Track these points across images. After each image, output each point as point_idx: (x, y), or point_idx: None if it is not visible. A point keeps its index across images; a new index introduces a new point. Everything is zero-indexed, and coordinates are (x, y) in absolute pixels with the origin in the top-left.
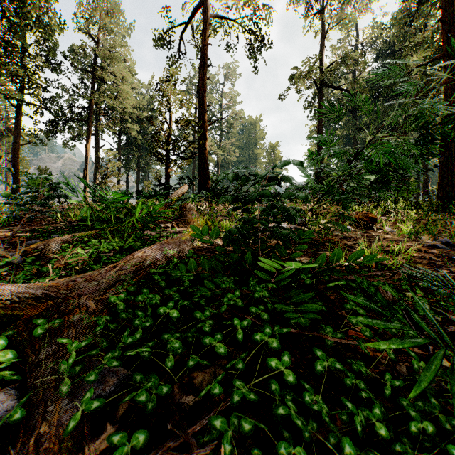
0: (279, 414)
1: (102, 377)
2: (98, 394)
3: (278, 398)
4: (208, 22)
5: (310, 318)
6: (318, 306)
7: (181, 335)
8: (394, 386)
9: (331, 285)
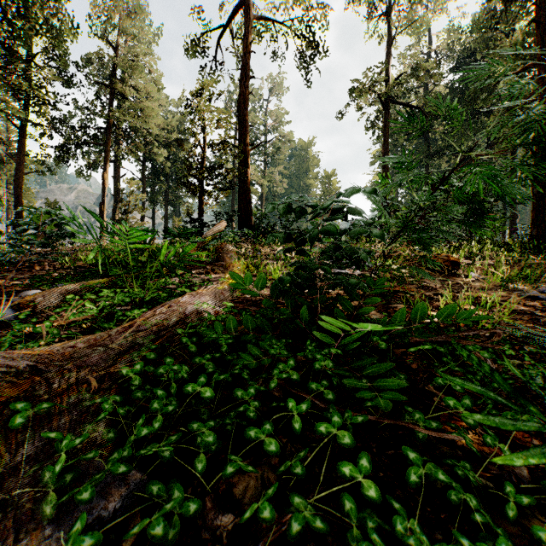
0: None
1: (104, 488)
2: (97, 516)
3: (355, 523)
4: (251, 24)
5: (391, 398)
6: (401, 382)
7: (216, 423)
8: (520, 504)
9: (413, 350)
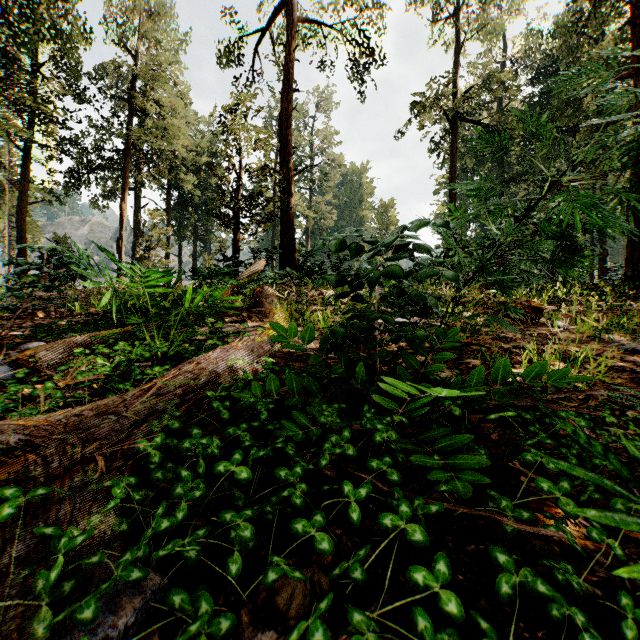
0: None
1: (113, 598)
2: (103, 636)
3: None
4: (294, 28)
5: (471, 481)
6: (482, 460)
7: (254, 512)
8: None
9: (493, 417)
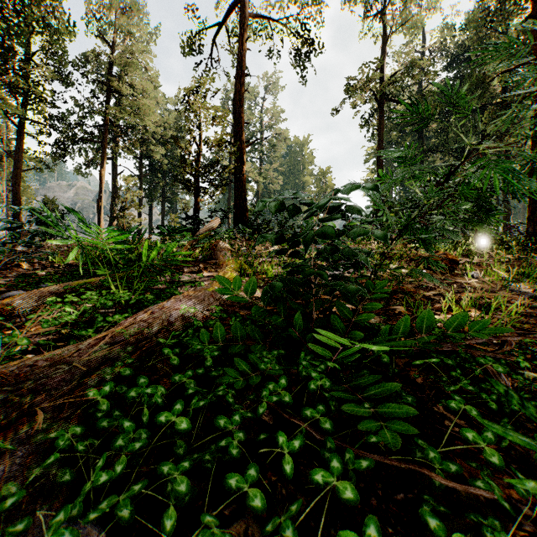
0: None
1: None
2: None
3: None
4: (246, 22)
5: (399, 431)
6: (409, 409)
7: (192, 464)
8: None
9: (418, 363)
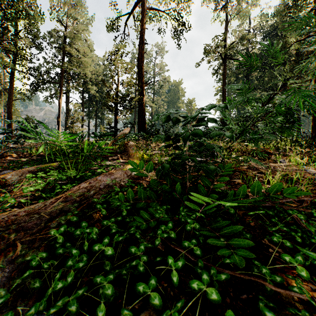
0: None
1: None
2: None
3: None
4: (145, 12)
5: (243, 255)
6: (249, 242)
7: (115, 276)
8: None
9: (252, 213)
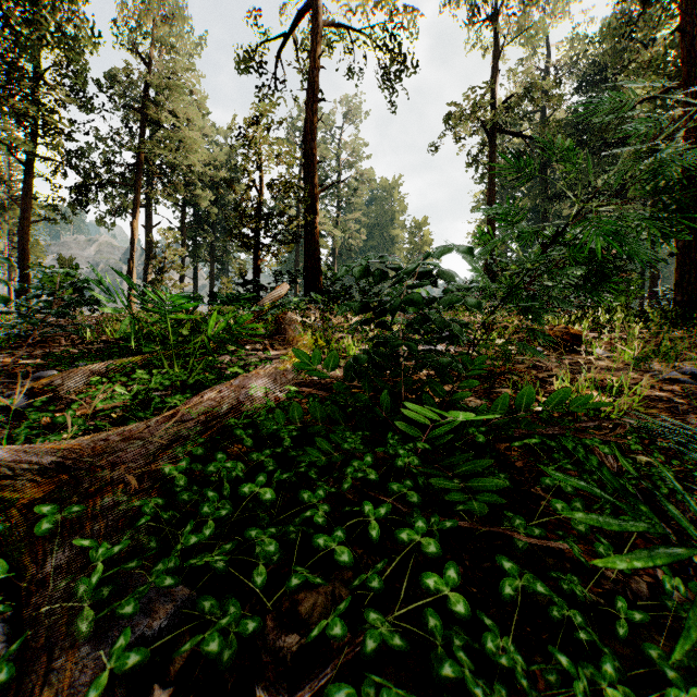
0: (445, 677)
1: (147, 604)
2: (140, 635)
3: (440, 642)
4: (320, 33)
5: (487, 501)
6: (499, 482)
7: (278, 530)
8: (632, 621)
9: (518, 444)
